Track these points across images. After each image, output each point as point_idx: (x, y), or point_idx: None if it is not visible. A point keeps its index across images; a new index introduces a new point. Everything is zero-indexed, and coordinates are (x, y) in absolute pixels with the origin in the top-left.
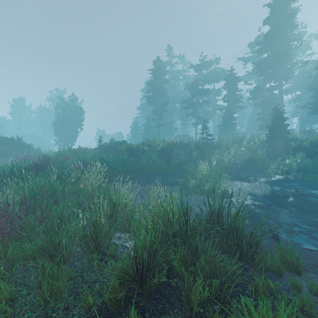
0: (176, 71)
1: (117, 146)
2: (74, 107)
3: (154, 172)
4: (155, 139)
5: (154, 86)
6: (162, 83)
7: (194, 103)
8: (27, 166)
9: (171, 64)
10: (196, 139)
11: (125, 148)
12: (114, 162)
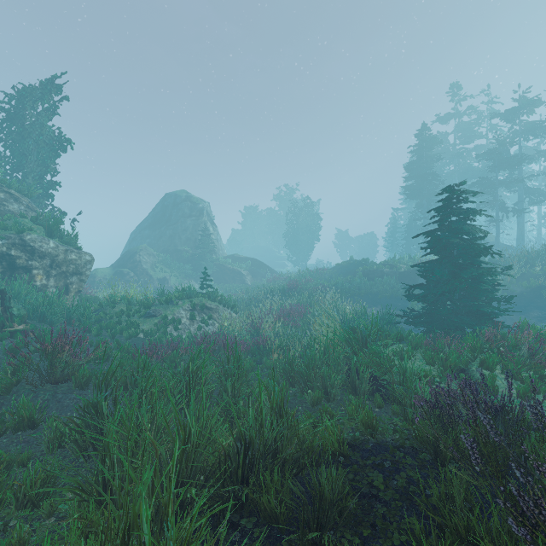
0: (470, 123)
1: (356, 266)
2: (308, 213)
3: (387, 296)
4: (401, 258)
5: (417, 170)
6: (431, 162)
7: (492, 184)
8: (282, 287)
9: (458, 114)
10: (496, 246)
11: (363, 270)
12: (349, 285)
